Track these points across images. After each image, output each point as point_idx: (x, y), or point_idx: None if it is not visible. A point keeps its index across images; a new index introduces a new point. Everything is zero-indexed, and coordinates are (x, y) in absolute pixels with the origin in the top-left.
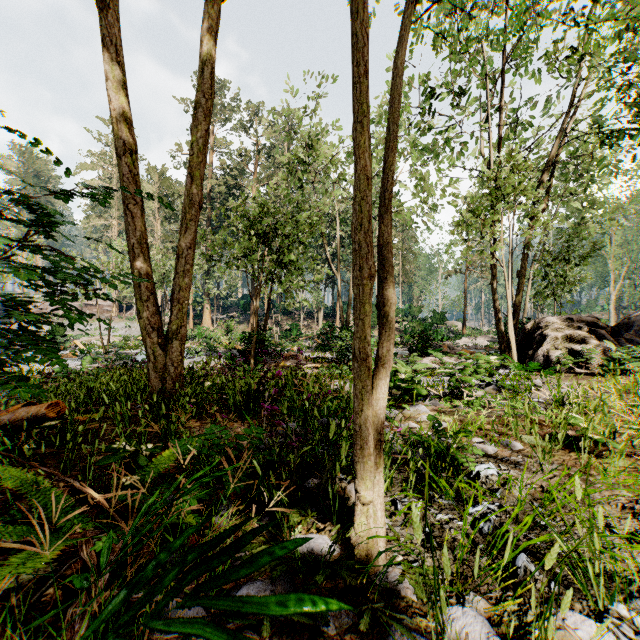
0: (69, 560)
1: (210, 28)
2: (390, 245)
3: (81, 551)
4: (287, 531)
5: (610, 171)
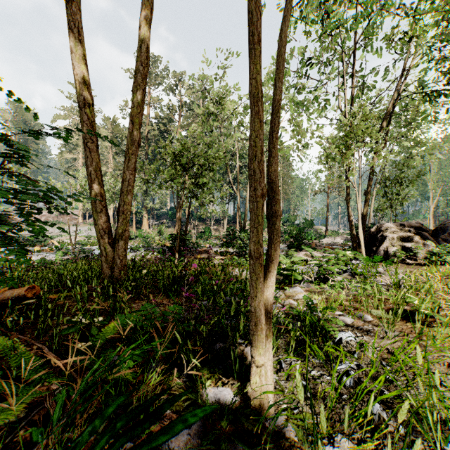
0: (37, 407)
1: (146, 16)
2: (277, 172)
3: (45, 402)
4: (200, 384)
5: (430, 120)
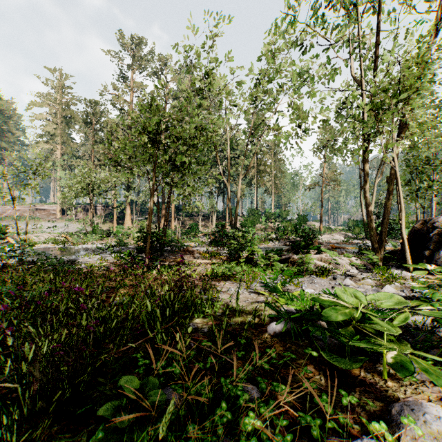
0: None
1: None
2: None
3: None
4: None
5: None
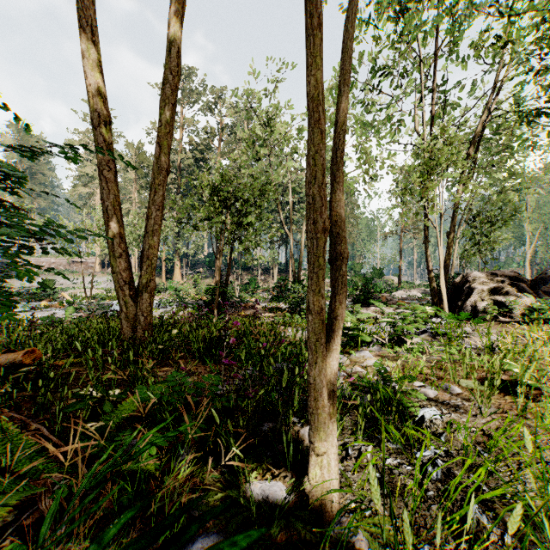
0: (30, 508)
1: (176, 12)
2: (342, 201)
3: (40, 501)
4: (243, 476)
5: (528, 145)
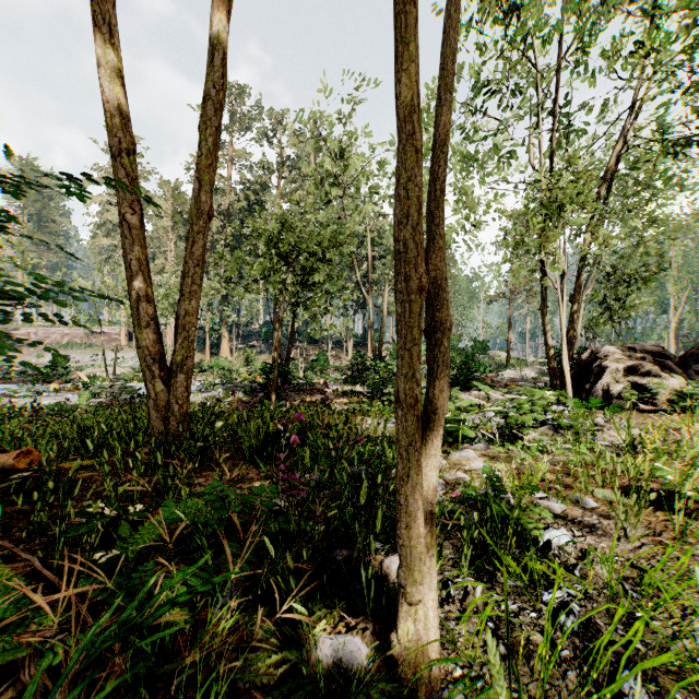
0: (11, 675)
1: (221, 7)
2: (444, 251)
3: (22, 668)
4: (307, 628)
5: (673, 183)
